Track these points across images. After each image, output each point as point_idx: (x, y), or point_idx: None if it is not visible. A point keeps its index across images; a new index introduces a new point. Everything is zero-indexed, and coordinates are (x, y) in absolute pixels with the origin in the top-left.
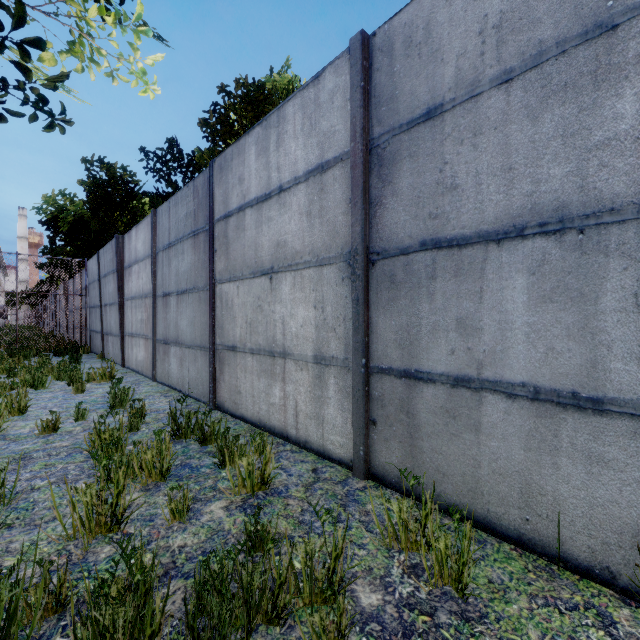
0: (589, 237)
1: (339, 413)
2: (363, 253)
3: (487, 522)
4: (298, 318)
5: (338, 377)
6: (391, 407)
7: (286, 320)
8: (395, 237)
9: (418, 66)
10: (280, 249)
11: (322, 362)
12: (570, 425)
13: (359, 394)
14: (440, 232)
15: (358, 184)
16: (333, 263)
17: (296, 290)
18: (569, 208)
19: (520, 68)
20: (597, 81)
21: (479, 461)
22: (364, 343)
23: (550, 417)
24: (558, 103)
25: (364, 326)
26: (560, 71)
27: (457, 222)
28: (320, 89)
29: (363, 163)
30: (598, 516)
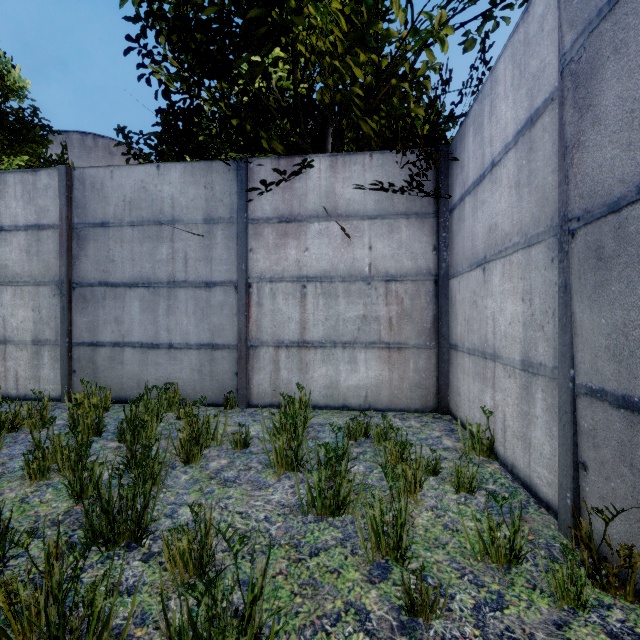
0: (156, 290)
1: (52, 371)
2: (67, 283)
3: (126, 399)
4: (19, 317)
5: (51, 351)
6: (84, 362)
7: (7, 318)
8: (86, 277)
9: (98, 199)
10: (1, 269)
11: (39, 343)
12: (151, 354)
13: (65, 358)
14: (108, 279)
15: (64, 246)
16: (48, 285)
17: (17, 299)
18: (151, 279)
19: (137, 223)
20: (158, 239)
21: (123, 376)
22: (68, 330)
23: (146, 353)
24: (148, 242)
25: (68, 321)
26: (149, 231)
27: (115, 276)
28: (38, 180)
29: (67, 236)
30: (158, 382)
